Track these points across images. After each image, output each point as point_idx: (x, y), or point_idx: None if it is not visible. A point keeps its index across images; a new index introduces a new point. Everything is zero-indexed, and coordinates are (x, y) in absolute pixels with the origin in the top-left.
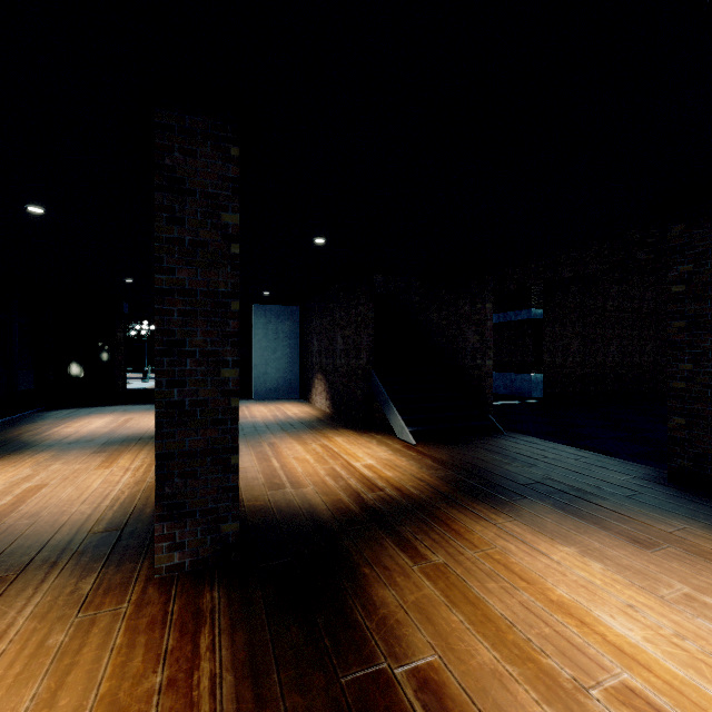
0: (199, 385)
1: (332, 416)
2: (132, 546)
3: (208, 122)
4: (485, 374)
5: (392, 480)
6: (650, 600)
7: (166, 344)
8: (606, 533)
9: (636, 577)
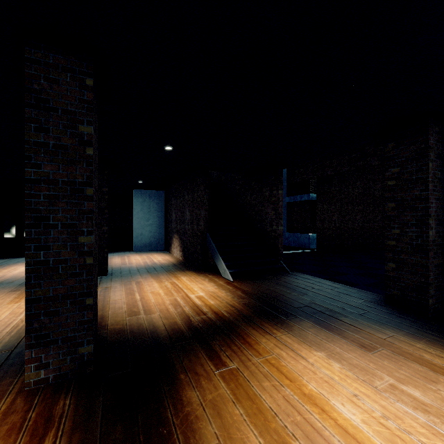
0: (61, 248)
1: (182, 262)
2: (16, 364)
3: (68, 60)
4: (278, 235)
5: (213, 306)
6: (368, 390)
7: (34, 219)
8: (345, 341)
9: (361, 373)
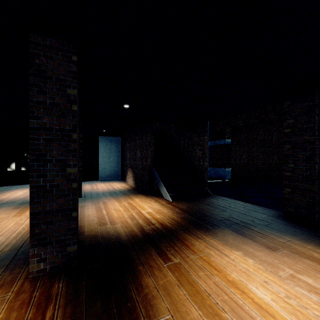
0: (55, 176)
1: (135, 188)
2: (22, 259)
3: (59, 42)
4: (204, 168)
5: (159, 219)
6: (274, 278)
7: (36, 155)
8: (256, 244)
9: (269, 266)
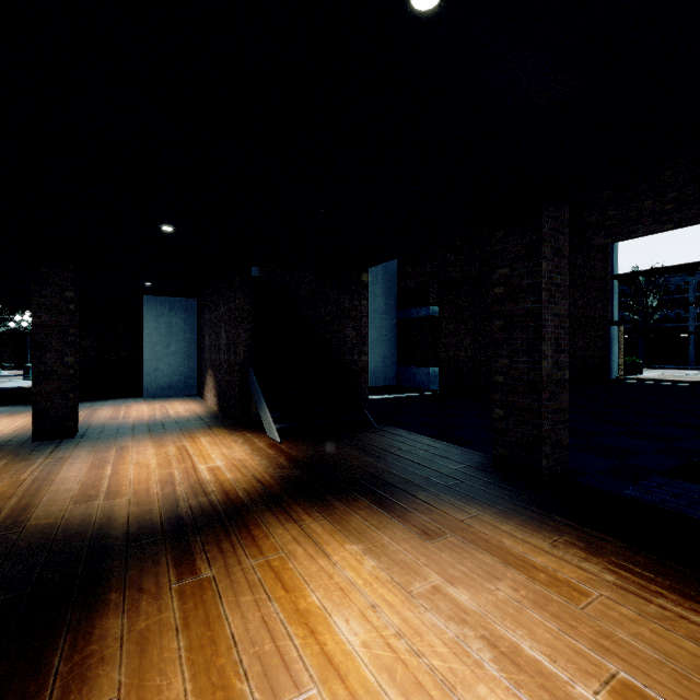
0: None
1: (216, 414)
2: None
3: None
4: (361, 369)
5: (227, 482)
6: (397, 597)
7: None
8: (403, 526)
9: (400, 573)
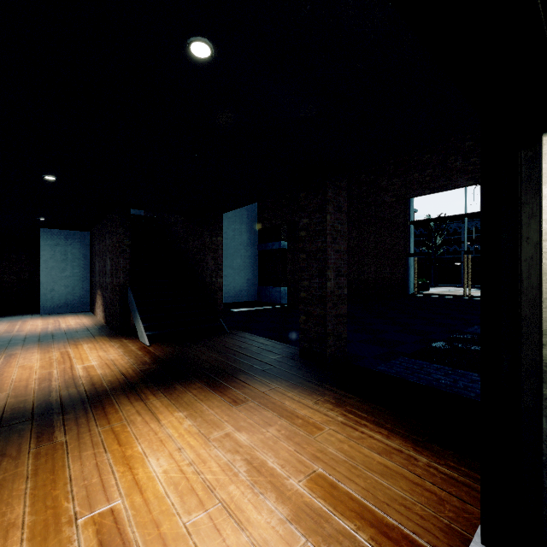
0: None
1: (102, 326)
2: None
3: None
4: (217, 289)
5: (96, 377)
6: (198, 442)
7: None
8: (221, 398)
9: (207, 427)
